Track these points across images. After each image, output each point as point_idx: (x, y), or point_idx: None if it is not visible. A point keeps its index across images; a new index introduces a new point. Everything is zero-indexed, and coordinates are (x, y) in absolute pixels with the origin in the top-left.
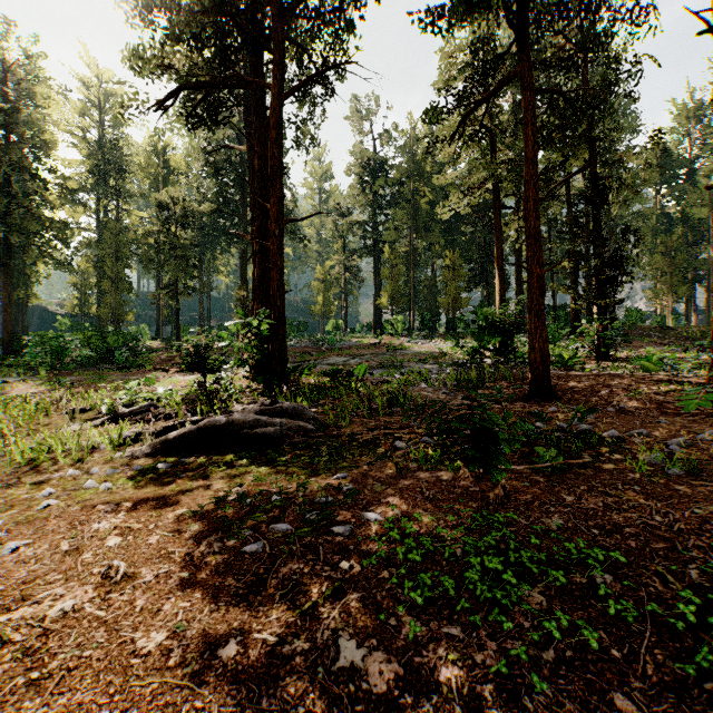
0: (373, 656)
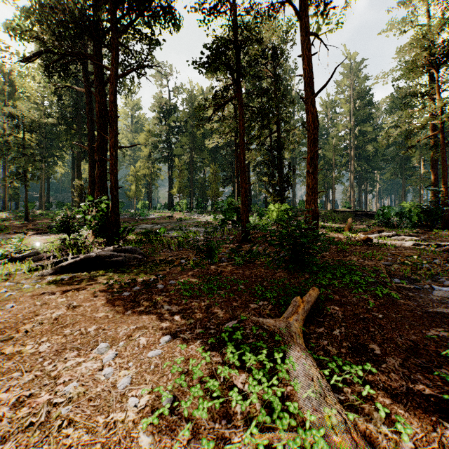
0: (174, 307)
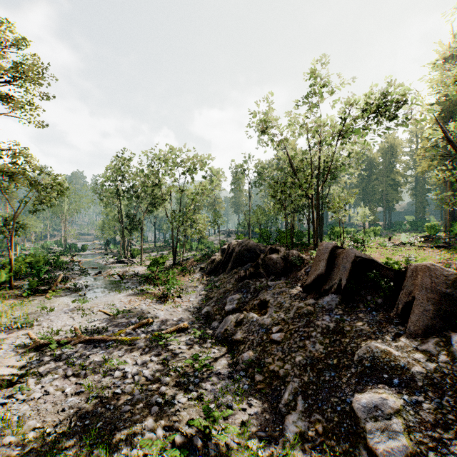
0: None
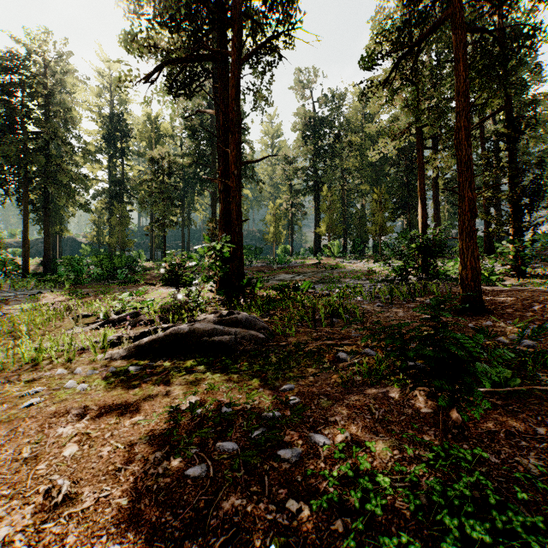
0: None
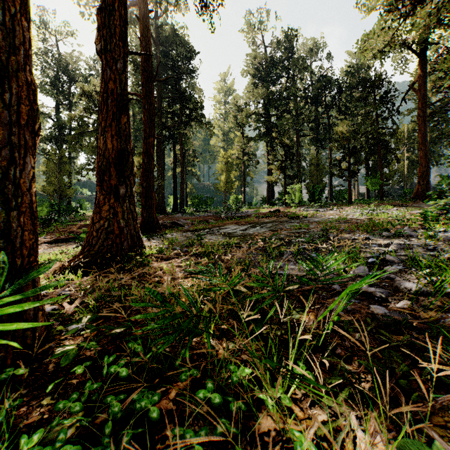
0: None
